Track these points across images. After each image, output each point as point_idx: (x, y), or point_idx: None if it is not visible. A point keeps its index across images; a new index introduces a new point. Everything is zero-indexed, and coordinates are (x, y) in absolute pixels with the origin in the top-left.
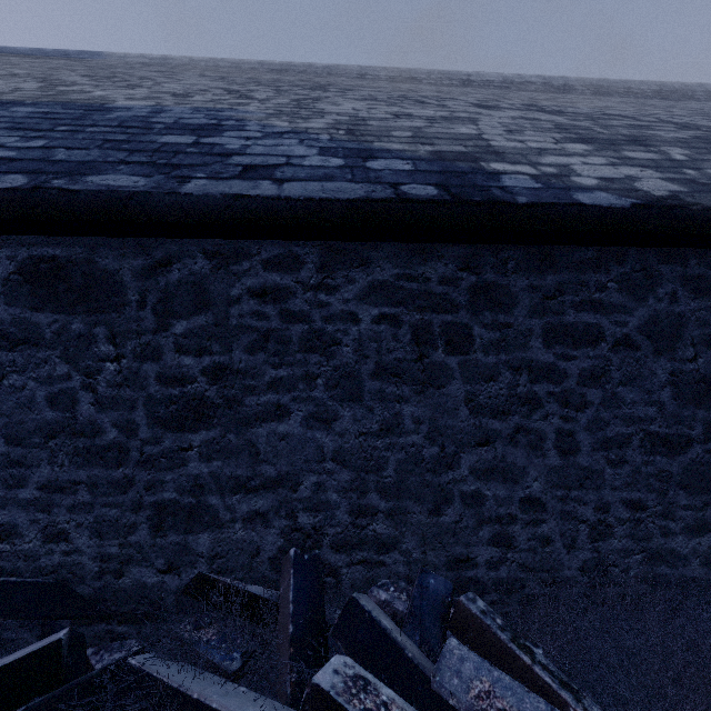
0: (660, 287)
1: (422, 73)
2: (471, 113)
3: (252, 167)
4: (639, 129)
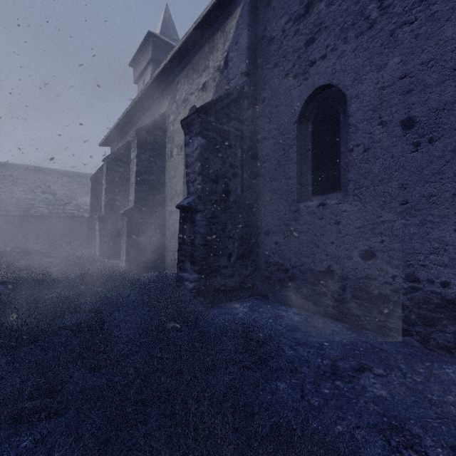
0: (44, 220)
1: (43, 169)
2: (38, 197)
3: (6, 210)
4: (60, 201)
